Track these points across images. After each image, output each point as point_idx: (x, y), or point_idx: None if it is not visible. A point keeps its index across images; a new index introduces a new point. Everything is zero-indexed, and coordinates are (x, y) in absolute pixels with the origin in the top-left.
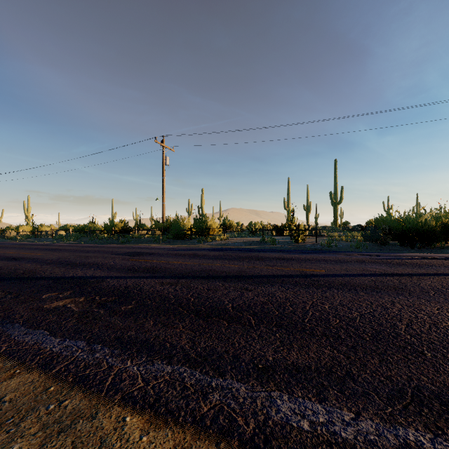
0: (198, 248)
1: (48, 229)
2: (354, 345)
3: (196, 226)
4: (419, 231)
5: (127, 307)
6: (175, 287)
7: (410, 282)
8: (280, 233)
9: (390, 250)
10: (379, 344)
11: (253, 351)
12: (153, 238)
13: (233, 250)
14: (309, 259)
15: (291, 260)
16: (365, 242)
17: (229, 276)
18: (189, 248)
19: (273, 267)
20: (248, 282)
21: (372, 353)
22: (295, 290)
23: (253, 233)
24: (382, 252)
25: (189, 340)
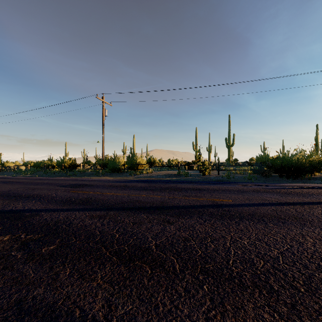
0: (129, 180)
1: (12, 164)
2: (293, 302)
3: (128, 163)
4: (293, 166)
5: (48, 248)
6: (103, 220)
7: (304, 211)
8: (191, 167)
9: (273, 180)
10: (318, 300)
11: (181, 321)
12: (94, 172)
13: (157, 182)
14: (217, 190)
15: (202, 190)
16: (254, 174)
17: (152, 207)
18: (122, 180)
19: (190, 197)
20: (170, 213)
21: (319, 318)
22: (211, 221)
23: (171, 167)
24: (269, 183)
25: (104, 302)
